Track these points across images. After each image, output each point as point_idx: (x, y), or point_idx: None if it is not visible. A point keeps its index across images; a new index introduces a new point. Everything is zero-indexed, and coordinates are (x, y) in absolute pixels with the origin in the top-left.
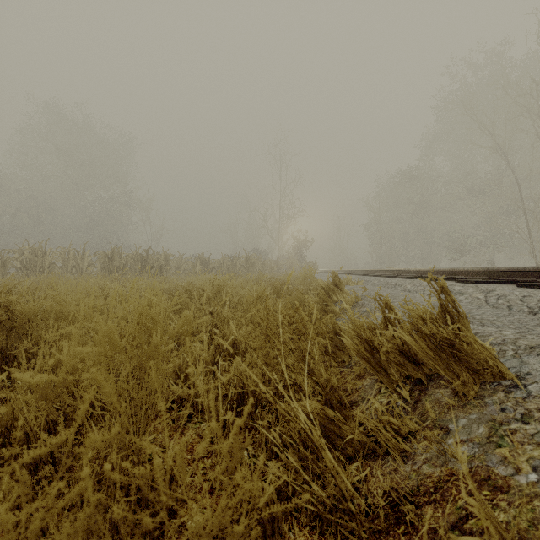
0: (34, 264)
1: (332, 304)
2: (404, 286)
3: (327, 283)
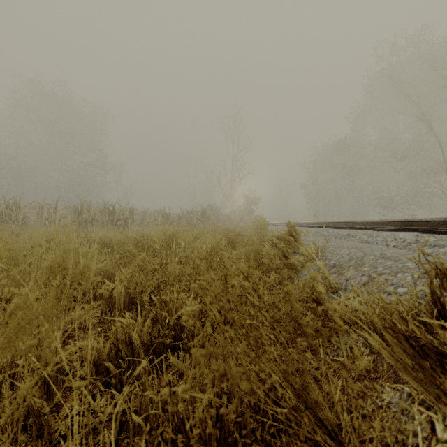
0: (8, 217)
1: (292, 256)
2: (359, 237)
3: (283, 234)
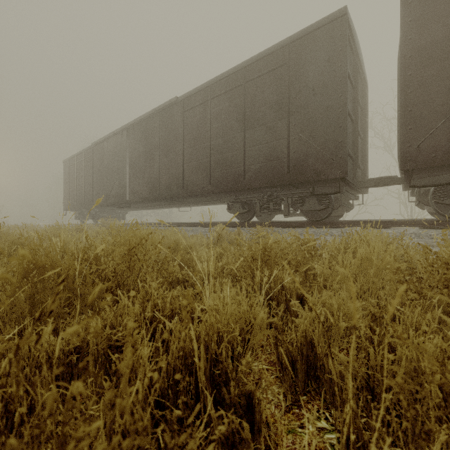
0: None
1: None
2: None
3: None
